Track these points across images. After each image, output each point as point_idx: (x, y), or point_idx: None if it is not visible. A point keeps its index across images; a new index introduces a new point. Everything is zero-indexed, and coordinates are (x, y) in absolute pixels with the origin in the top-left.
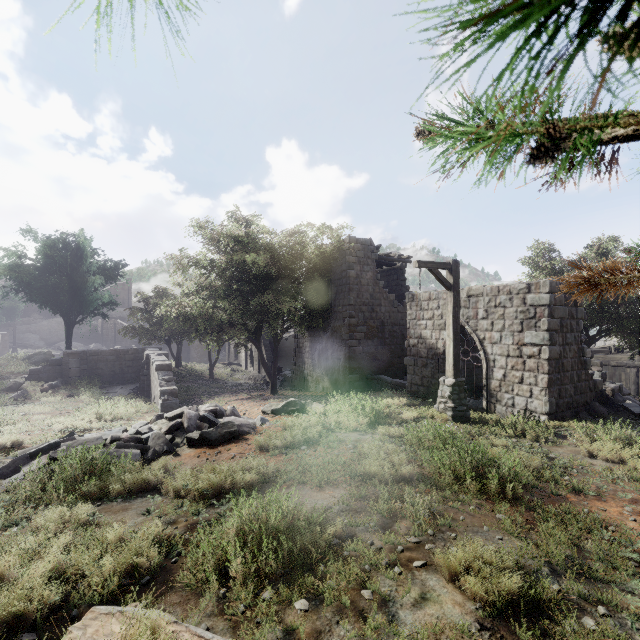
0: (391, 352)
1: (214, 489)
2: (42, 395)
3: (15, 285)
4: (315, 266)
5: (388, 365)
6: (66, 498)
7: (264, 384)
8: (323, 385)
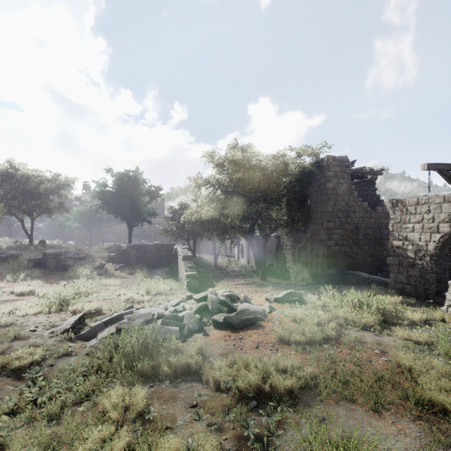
0: (364, 251)
1: (253, 390)
2: (115, 272)
3: (102, 203)
4: (298, 181)
5: (362, 262)
6: (126, 373)
7: (253, 272)
8: (302, 276)
